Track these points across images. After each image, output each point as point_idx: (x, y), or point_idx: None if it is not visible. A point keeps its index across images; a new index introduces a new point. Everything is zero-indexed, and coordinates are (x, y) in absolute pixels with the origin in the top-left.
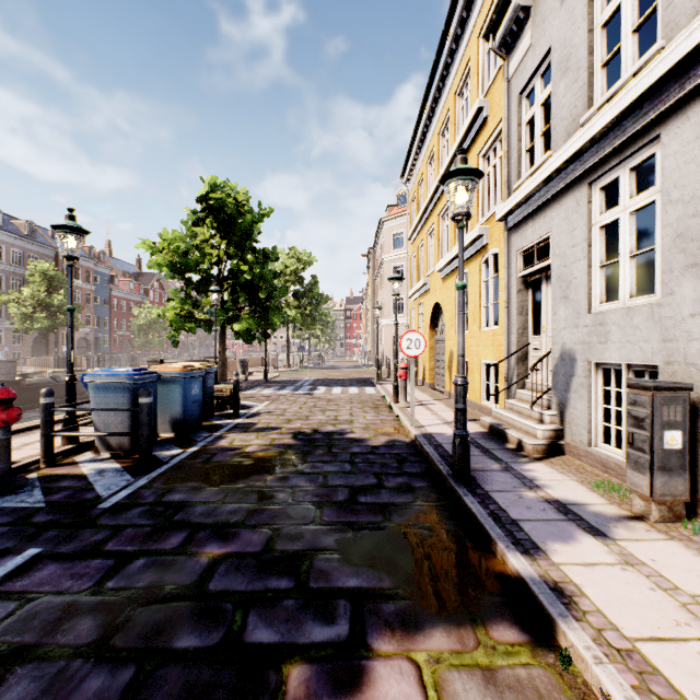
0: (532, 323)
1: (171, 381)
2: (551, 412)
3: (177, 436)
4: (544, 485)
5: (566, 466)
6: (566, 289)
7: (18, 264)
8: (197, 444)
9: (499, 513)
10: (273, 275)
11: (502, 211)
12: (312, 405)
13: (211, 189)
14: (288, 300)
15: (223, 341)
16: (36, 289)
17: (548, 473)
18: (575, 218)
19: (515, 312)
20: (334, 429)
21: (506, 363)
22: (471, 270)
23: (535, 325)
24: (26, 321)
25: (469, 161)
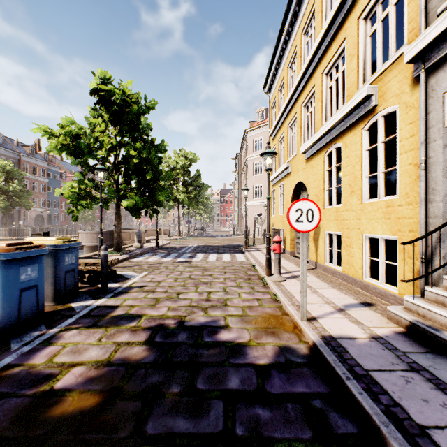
0: None
1: None
2: None
3: None
4: None
5: None
6: None
7: None
8: None
9: None
10: (159, 160)
11: (422, 42)
12: (187, 276)
13: (102, 82)
14: (178, 187)
15: (118, 216)
16: None
17: None
18: None
19: (440, 173)
20: (204, 319)
21: (424, 240)
22: (348, 142)
23: None
24: None
25: (344, 32)
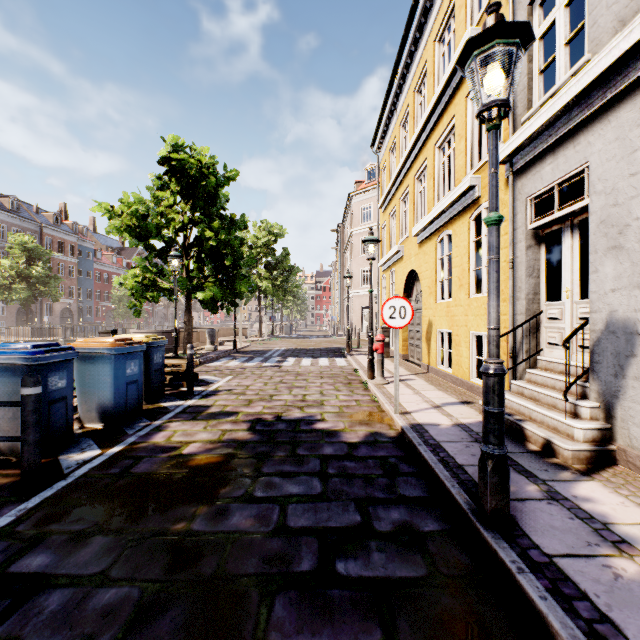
0: (544, 286)
1: (98, 358)
2: (592, 404)
3: (106, 427)
4: (633, 537)
5: (635, 489)
6: (617, 236)
7: (1, 237)
8: (124, 440)
9: (607, 633)
10: (240, 241)
11: (507, 149)
12: (278, 380)
13: (173, 150)
14: (259, 271)
15: (189, 311)
16: (15, 260)
17: (619, 505)
18: (638, 133)
19: (524, 273)
20: (300, 415)
21: (511, 336)
22: (457, 230)
23: (548, 289)
24: (5, 291)
25: (454, 108)
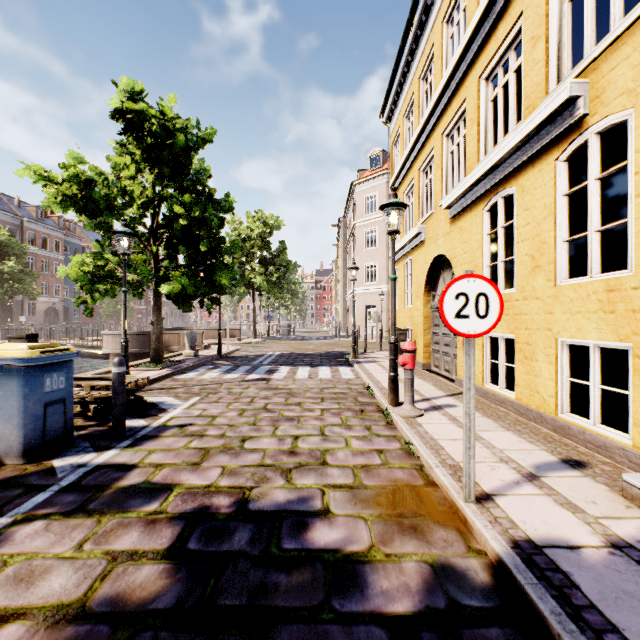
0: None
1: None
2: None
3: None
4: None
5: None
6: None
7: None
8: None
9: None
10: (220, 221)
11: None
12: (261, 405)
13: (128, 98)
14: (253, 266)
15: (157, 309)
16: None
17: None
18: None
19: None
20: (284, 495)
21: None
22: (528, 184)
23: None
24: None
25: (521, 2)
